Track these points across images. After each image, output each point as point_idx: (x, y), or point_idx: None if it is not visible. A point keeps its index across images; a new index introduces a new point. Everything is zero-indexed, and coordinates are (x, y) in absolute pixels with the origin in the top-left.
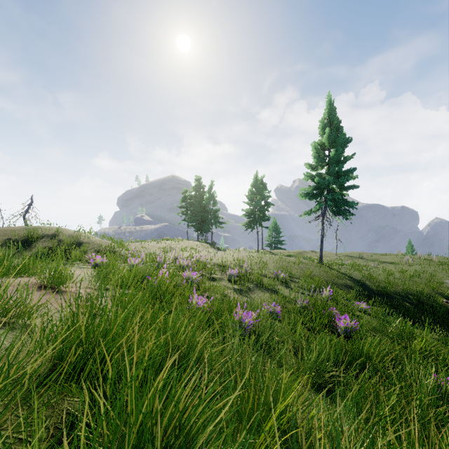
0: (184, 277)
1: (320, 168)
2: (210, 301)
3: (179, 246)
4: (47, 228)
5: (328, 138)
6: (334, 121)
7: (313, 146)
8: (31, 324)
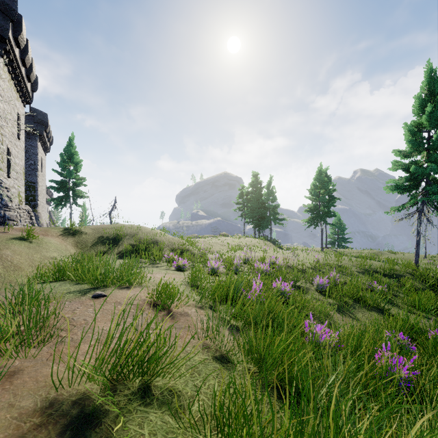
0: (274, 288)
1: (416, 155)
2: (339, 336)
3: (242, 244)
4: (129, 226)
5: (429, 117)
6: (437, 95)
7: (407, 129)
8: (174, 390)
